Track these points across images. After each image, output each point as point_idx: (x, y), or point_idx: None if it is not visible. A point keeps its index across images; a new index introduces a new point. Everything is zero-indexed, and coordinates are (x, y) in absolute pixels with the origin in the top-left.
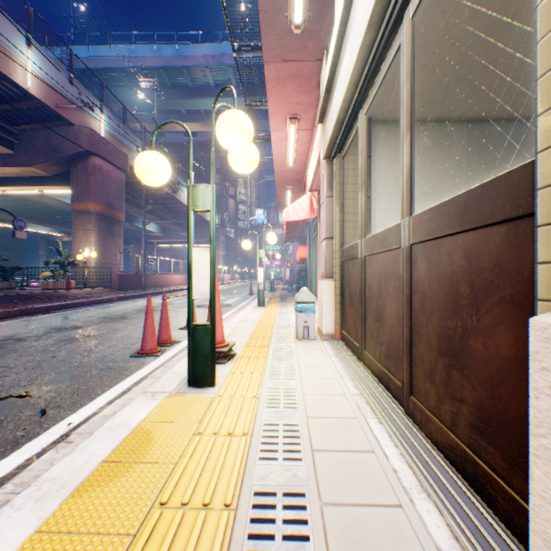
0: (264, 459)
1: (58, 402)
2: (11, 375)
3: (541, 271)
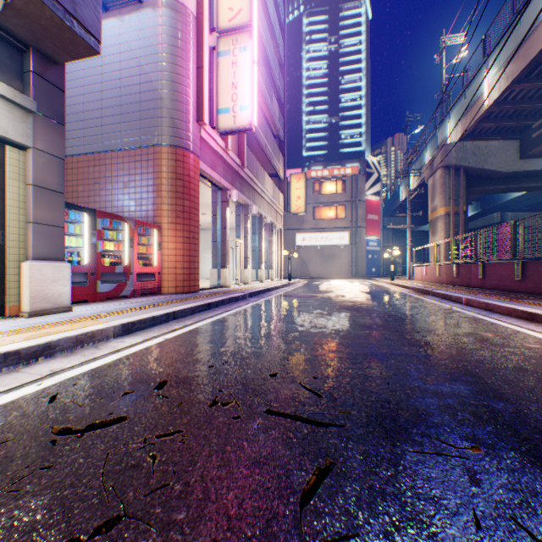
0: (2, 330)
1: (32, 410)
2: (69, 538)
3: (12, 256)
